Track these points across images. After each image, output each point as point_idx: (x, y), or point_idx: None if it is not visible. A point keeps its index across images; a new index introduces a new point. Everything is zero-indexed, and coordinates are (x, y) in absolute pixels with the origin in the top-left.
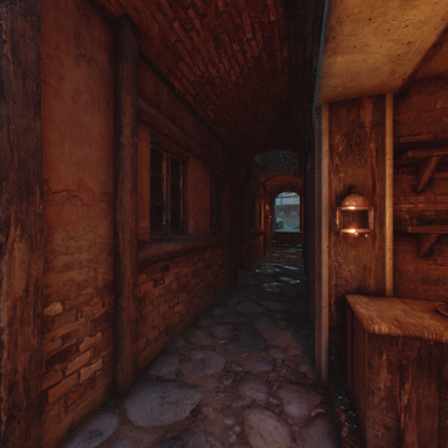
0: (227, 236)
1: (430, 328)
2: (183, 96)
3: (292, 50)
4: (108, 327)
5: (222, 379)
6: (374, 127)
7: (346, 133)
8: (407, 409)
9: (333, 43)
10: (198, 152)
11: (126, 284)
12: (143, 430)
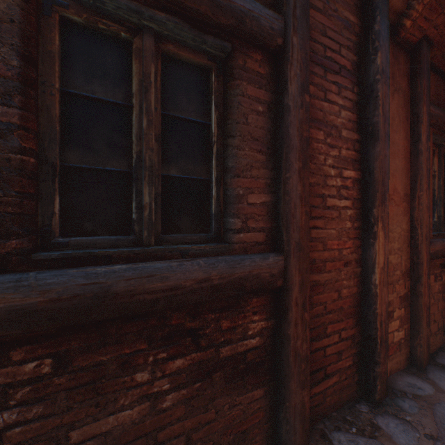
0: None
1: None
2: None
3: None
4: (406, 307)
5: None
6: None
7: None
8: None
9: None
10: None
11: (422, 273)
12: None
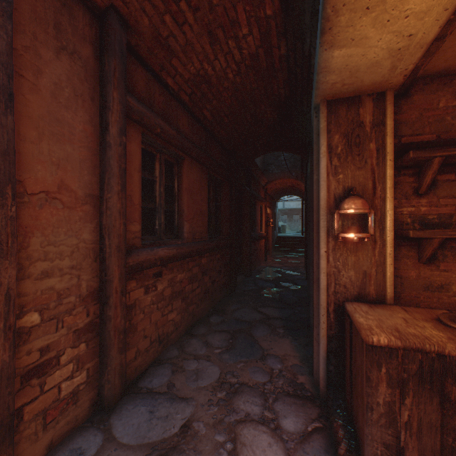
0: (226, 240)
1: (432, 339)
2: (178, 95)
3: (290, 47)
4: (94, 338)
5: (216, 391)
6: (374, 126)
7: (345, 132)
8: (407, 426)
9: (330, 35)
10: (194, 154)
11: (113, 292)
12: (128, 448)
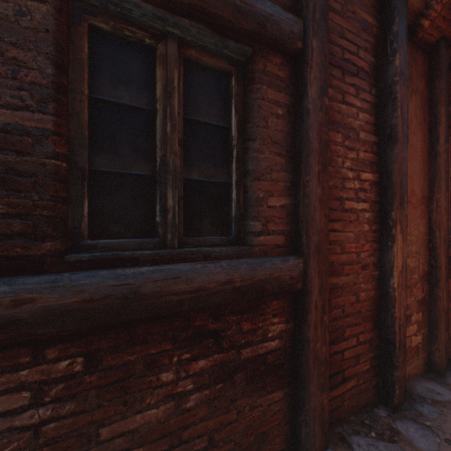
0: None
1: None
2: None
3: None
4: (424, 311)
5: None
6: None
7: None
8: None
9: None
10: None
11: (440, 277)
12: None
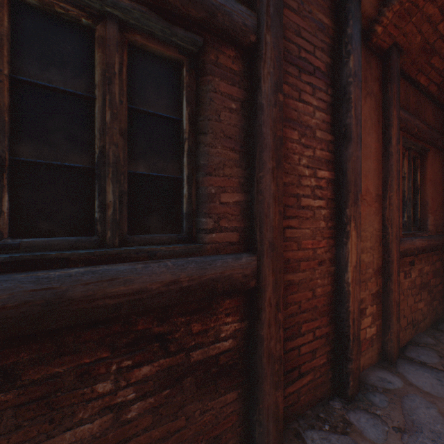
0: None
1: None
2: (425, 89)
3: None
4: (378, 303)
5: None
6: None
7: None
8: None
9: None
10: (439, 143)
11: (392, 270)
12: (430, 396)
